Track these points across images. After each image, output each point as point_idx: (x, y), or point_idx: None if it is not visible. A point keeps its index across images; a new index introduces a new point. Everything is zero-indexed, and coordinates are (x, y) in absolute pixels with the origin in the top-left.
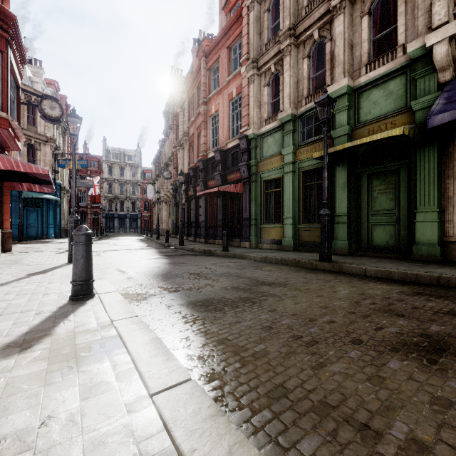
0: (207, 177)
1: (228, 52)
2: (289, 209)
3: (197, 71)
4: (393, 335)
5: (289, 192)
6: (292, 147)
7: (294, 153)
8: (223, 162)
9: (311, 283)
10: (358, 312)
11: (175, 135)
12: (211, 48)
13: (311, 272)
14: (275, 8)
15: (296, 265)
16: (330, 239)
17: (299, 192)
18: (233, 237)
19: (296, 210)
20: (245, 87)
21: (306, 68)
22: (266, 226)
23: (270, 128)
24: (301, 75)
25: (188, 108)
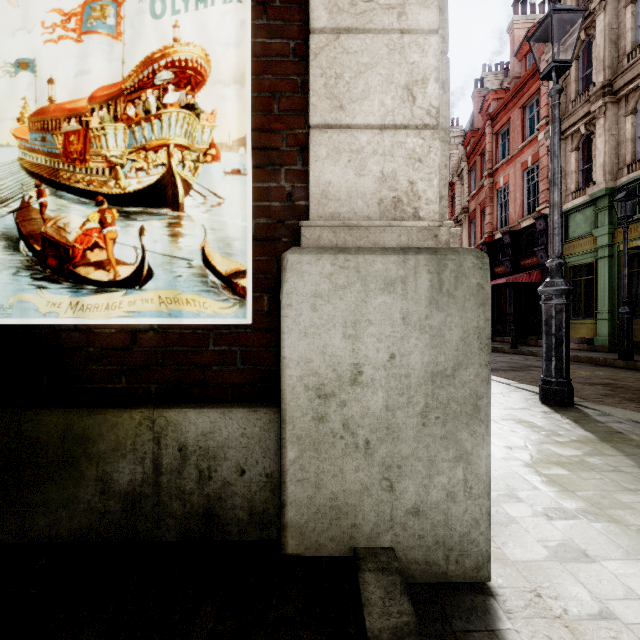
0: (493, 263)
1: (521, 113)
2: (604, 301)
3: (479, 135)
4: (589, 381)
5: (604, 281)
6: (607, 227)
7: (611, 233)
8: (514, 244)
9: (577, 369)
10: (586, 377)
11: (450, 208)
12: (498, 109)
13: (594, 366)
14: (587, 52)
15: (590, 362)
16: (630, 337)
17: (619, 280)
18: (528, 334)
19: (614, 303)
20: (543, 157)
21: (628, 128)
22: (573, 322)
23: (578, 204)
24: (623, 136)
25: (468, 178)
